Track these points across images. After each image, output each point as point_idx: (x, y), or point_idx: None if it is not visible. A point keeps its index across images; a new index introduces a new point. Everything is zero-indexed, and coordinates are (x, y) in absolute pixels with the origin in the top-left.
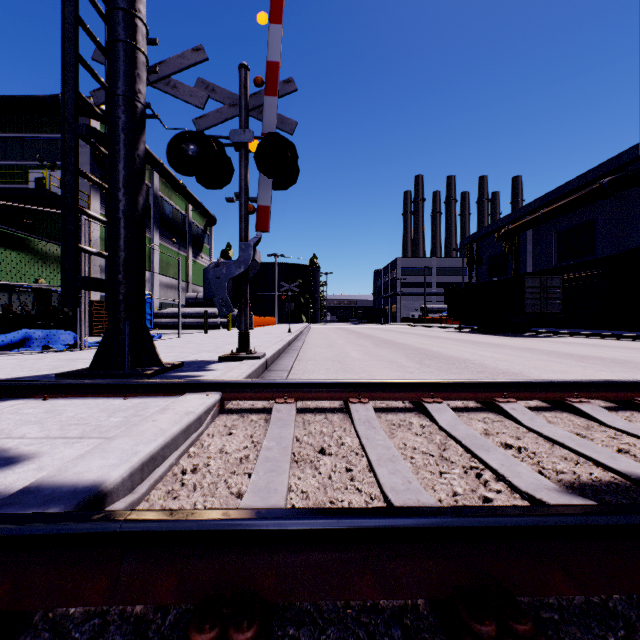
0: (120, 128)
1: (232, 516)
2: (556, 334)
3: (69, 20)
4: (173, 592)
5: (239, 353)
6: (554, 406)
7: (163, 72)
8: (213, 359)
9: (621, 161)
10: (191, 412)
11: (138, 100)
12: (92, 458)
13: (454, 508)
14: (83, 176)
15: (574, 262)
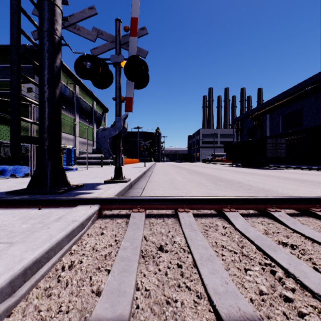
0: (45, 50)
1: None
2: (283, 168)
3: None
4: None
5: (115, 179)
6: (302, 213)
7: (72, 21)
8: (101, 182)
9: (316, 78)
10: (76, 220)
11: (56, 34)
12: None
13: None
14: (24, 77)
15: (291, 130)
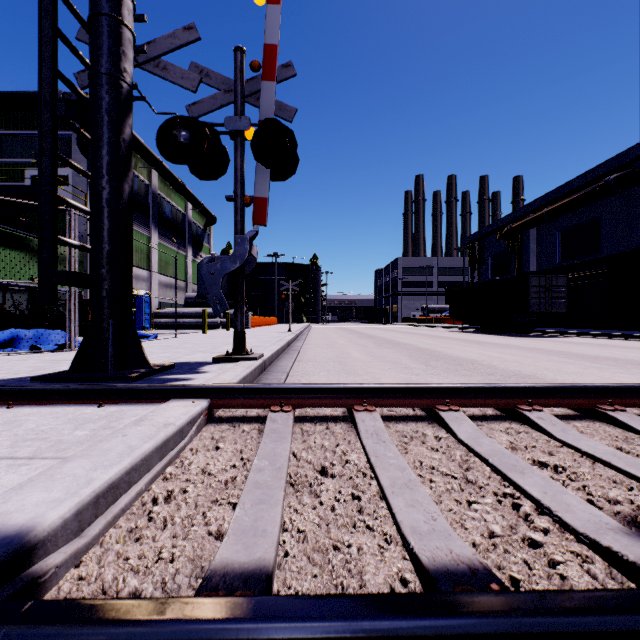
0: (103, 109)
1: (184, 615)
2: (561, 334)
3: None
4: None
5: (235, 354)
6: (583, 414)
7: (152, 52)
8: (207, 360)
9: (627, 158)
10: (171, 424)
11: (123, 79)
12: (32, 489)
13: (526, 596)
14: (63, 162)
15: (579, 261)
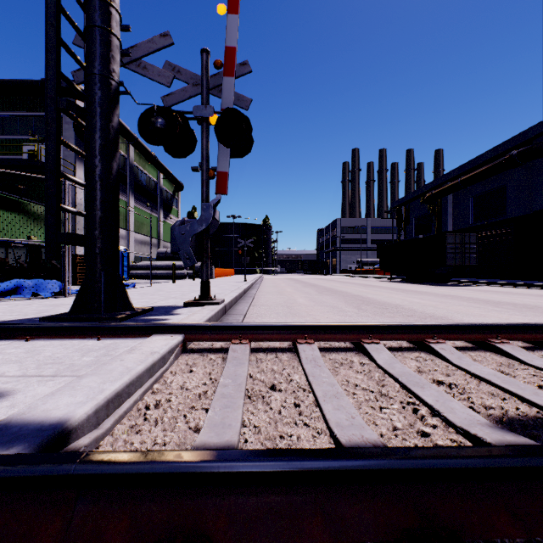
0: (96, 103)
1: (184, 458)
2: (473, 283)
3: (51, 8)
4: (125, 535)
5: (201, 299)
6: (478, 346)
7: (135, 55)
8: (179, 305)
9: (528, 135)
10: (156, 352)
11: (112, 78)
12: (61, 396)
13: (400, 449)
14: (64, 145)
15: (488, 222)
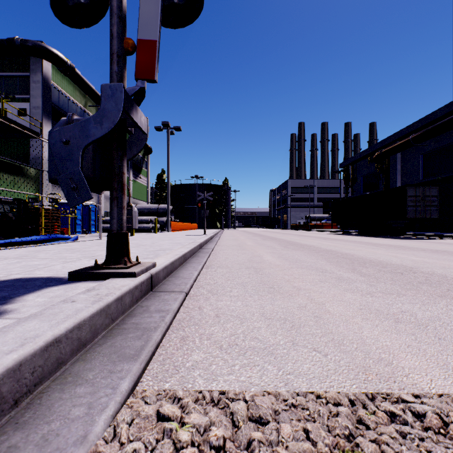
0: None
1: None
2: (432, 236)
3: None
4: None
5: (106, 266)
6: None
7: None
8: None
9: None
10: None
11: None
12: None
13: None
14: None
15: (440, 177)
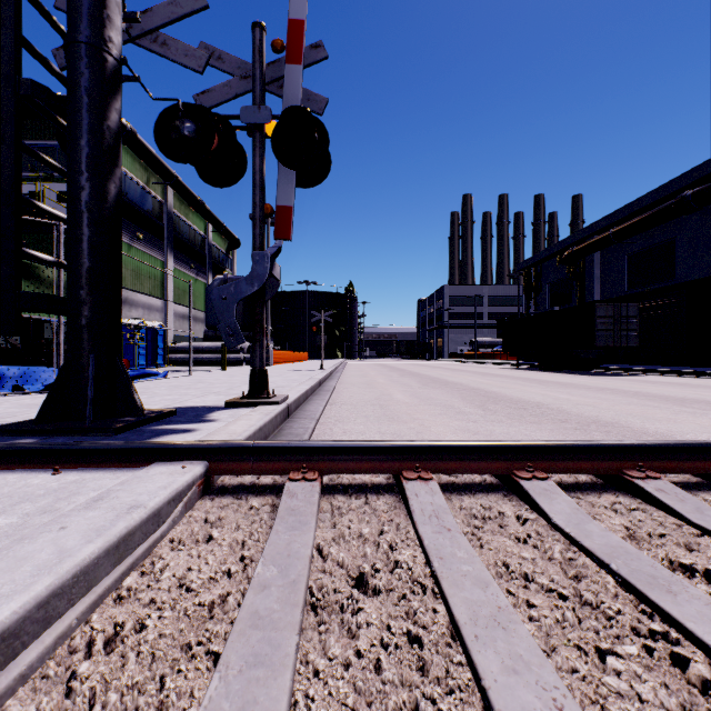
0: (81, 88)
1: None
2: (632, 371)
3: None
4: None
5: (252, 397)
6: (710, 481)
7: (149, 24)
8: (219, 404)
9: (708, 170)
10: (139, 505)
11: (108, 51)
12: None
13: None
14: (31, 154)
15: (650, 288)
